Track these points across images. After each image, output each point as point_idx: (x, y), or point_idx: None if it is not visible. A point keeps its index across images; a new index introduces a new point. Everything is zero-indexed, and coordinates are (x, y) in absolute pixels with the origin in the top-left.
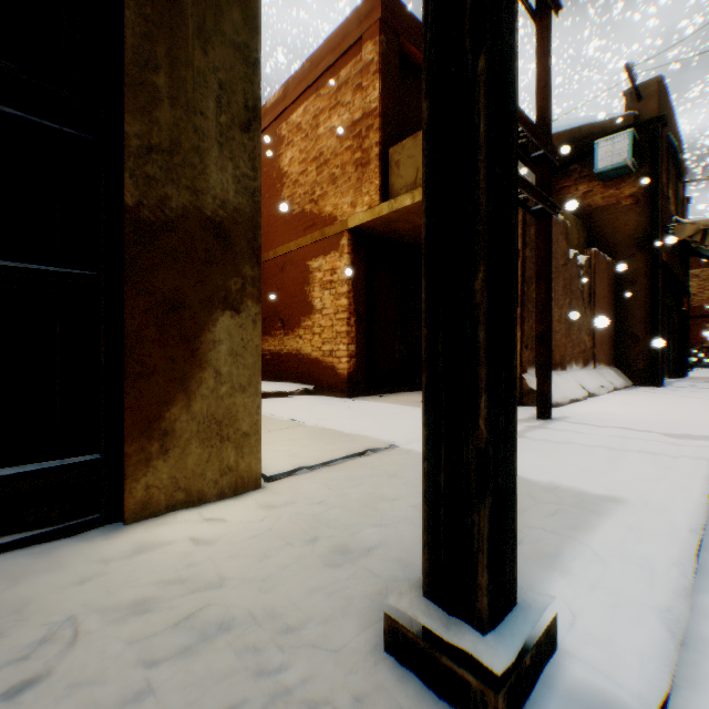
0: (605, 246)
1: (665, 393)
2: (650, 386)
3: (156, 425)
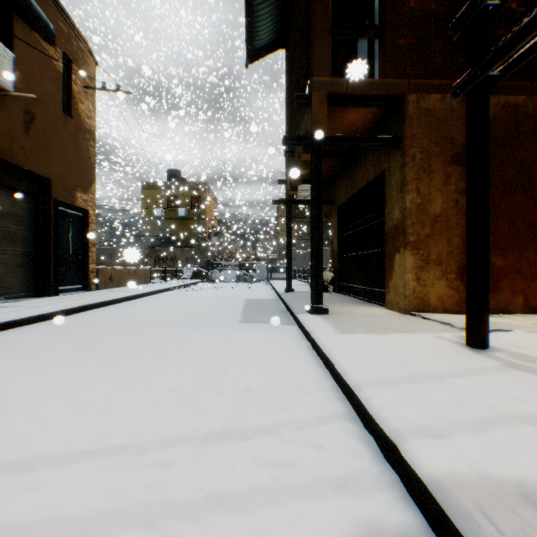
0: None
1: None
2: None
3: (388, 285)
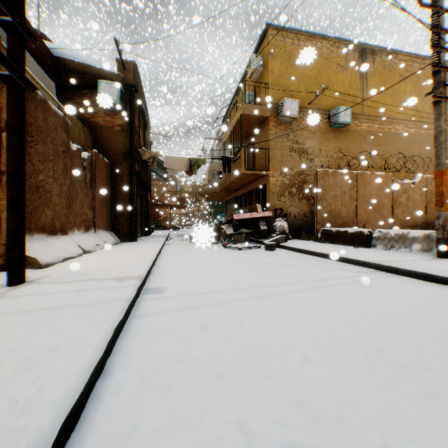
0: (106, 152)
1: (135, 246)
2: (131, 241)
3: None
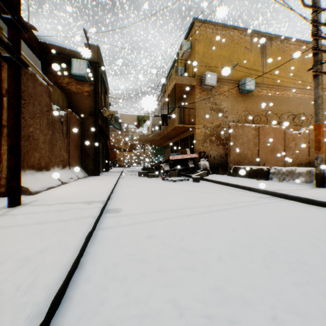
0: (77, 111)
1: (98, 179)
2: (95, 175)
3: None
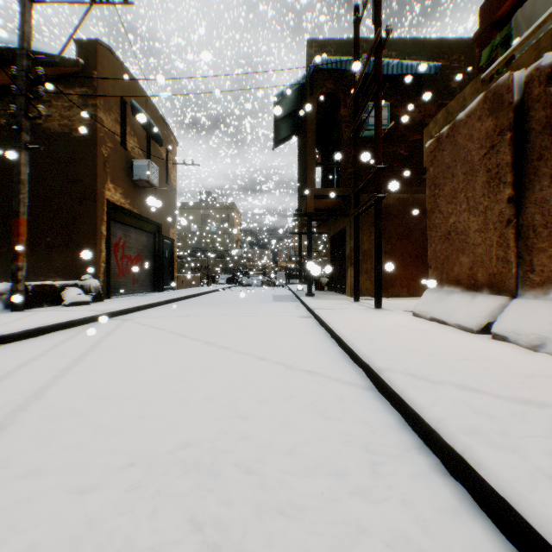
0: None
1: None
2: None
3: (346, 284)
